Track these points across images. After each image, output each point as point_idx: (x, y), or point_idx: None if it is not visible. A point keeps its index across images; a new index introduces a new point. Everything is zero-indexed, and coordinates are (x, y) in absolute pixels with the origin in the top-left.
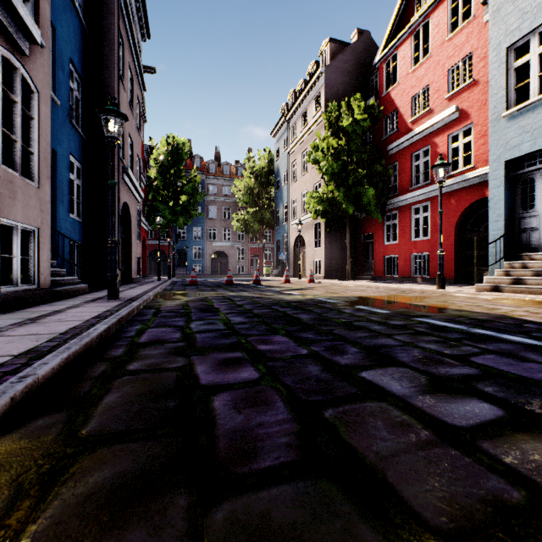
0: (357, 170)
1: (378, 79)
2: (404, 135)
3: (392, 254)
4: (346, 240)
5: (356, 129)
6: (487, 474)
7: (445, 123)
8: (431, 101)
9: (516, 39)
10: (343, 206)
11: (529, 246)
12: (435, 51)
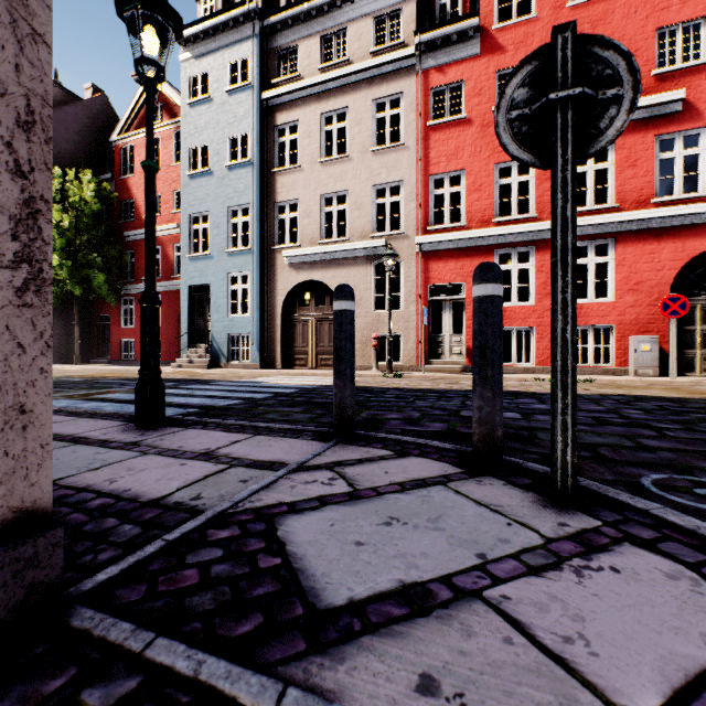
0: (87, 252)
1: (116, 158)
2: (140, 227)
3: (130, 338)
4: (75, 321)
5: (86, 209)
6: (63, 392)
7: (171, 233)
8: (162, 209)
9: (193, 212)
10: (68, 286)
11: (202, 340)
12: (165, 168)
